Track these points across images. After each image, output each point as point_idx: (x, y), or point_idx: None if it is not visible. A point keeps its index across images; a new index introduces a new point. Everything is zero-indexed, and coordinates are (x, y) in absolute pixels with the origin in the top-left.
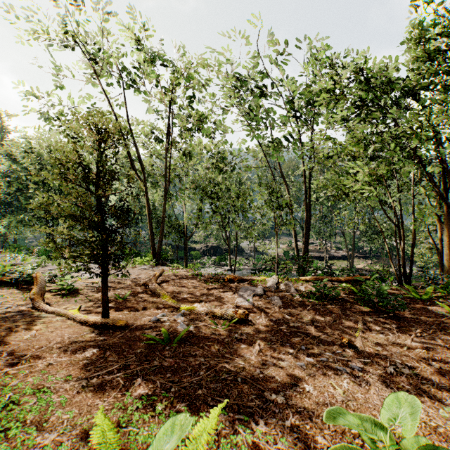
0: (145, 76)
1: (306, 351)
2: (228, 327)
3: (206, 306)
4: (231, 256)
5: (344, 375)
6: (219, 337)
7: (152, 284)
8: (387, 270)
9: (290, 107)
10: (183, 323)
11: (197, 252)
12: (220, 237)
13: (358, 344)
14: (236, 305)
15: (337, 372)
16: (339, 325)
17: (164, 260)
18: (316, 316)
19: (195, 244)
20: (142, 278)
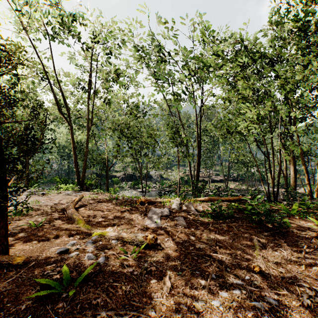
0: (69, 31)
1: (217, 281)
2: (137, 254)
3: (118, 230)
4: (143, 181)
5: (264, 315)
6: (128, 270)
7: (70, 209)
8: (258, 190)
9: (188, 68)
10: (92, 252)
11: (117, 178)
12: (134, 167)
13: (261, 265)
14: (146, 227)
15: (256, 311)
16: (239, 245)
17: (89, 185)
18: (216, 235)
19: (115, 172)
20: (63, 203)
